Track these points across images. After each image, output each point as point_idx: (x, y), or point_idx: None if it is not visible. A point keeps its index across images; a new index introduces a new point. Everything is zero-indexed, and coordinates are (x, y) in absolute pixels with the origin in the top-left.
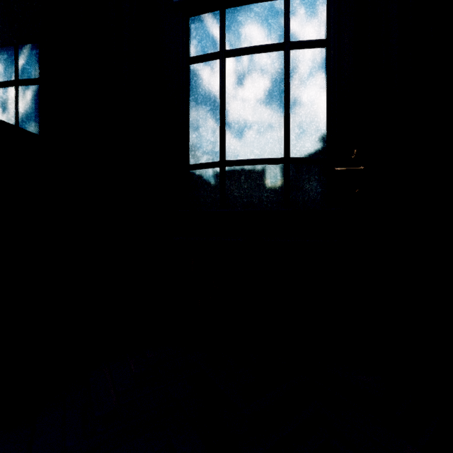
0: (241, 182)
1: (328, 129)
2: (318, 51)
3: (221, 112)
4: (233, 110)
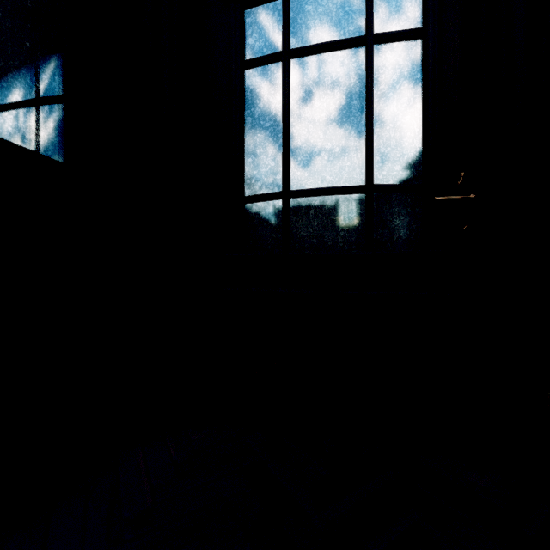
0: (310, 218)
1: (425, 147)
2: (411, 44)
3: (284, 128)
4: (300, 126)
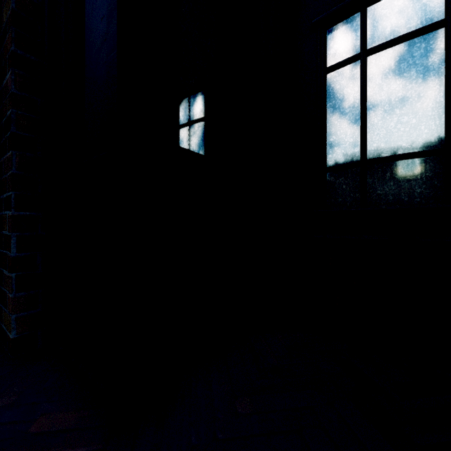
0: (386, 180)
1: None
2: None
3: (361, 112)
4: (376, 107)
